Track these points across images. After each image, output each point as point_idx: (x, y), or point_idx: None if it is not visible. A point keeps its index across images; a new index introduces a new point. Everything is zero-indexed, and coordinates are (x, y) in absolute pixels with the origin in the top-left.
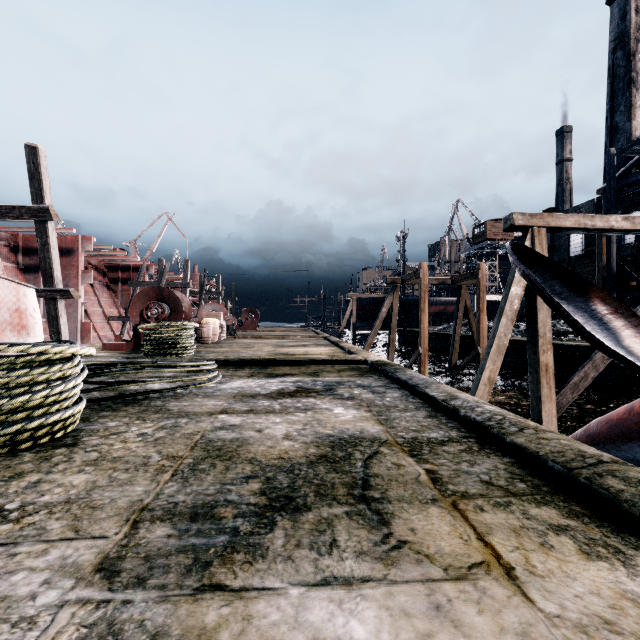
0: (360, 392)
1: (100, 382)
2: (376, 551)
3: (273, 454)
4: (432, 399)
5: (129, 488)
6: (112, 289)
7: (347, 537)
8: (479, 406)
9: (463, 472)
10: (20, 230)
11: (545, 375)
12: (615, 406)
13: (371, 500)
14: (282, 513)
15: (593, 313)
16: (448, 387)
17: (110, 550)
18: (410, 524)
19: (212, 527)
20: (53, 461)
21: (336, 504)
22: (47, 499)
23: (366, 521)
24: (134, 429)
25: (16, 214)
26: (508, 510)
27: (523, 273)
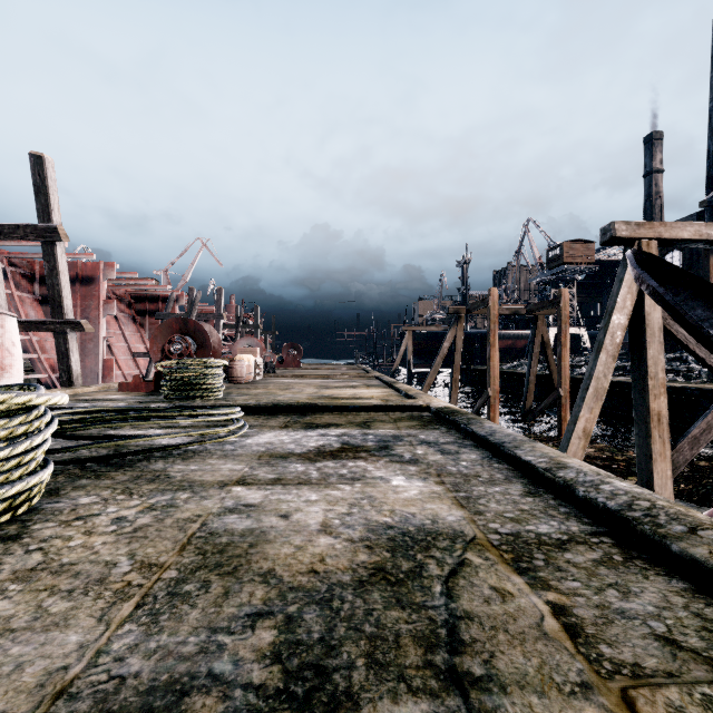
0: (425, 452)
1: (86, 437)
2: None
3: (301, 563)
4: (528, 466)
5: (57, 636)
6: (139, 322)
7: None
8: (605, 482)
9: (615, 612)
10: (36, 256)
11: (657, 426)
12: None
13: (468, 683)
14: None
15: None
16: (547, 448)
17: None
18: None
19: None
20: None
21: (405, 692)
22: None
23: None
24: (111, 510)
25: (20, 234)
26: None
27: (653, 292)
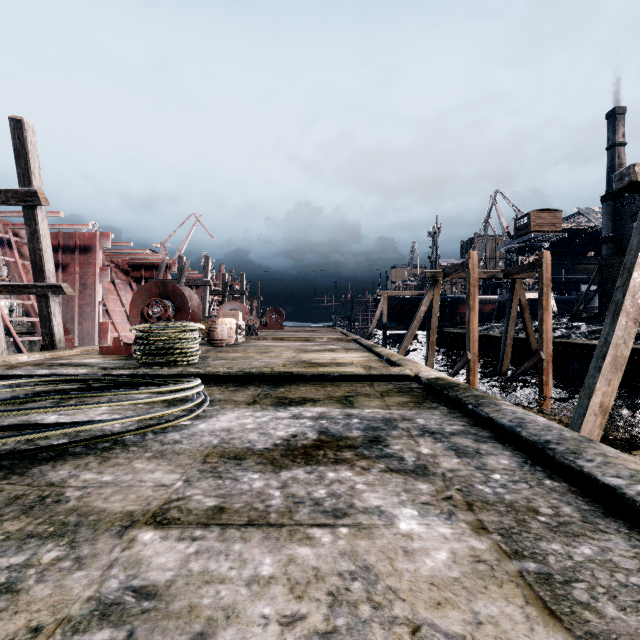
0: (432, 450)
1: None
2: None
3: None
4: (618, 497)
5: None
6: (135, 288)
7: None
8: None
9: None
10: None
11: None
12: None
13: None
14: None
15: None
16: (624, 456)
17: None
18: None
19: None
20: None
21: None
22: None
23: None
24: None
25: (2, 199)
26: None
27: None
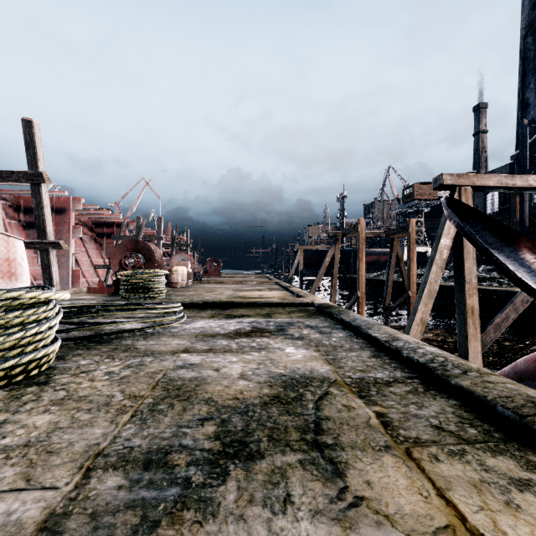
0: (309, 332)
1: (77, 323)
2: (332, 510)
3: (229, 394)
4: (375, 340)
5: (88, 430)
6: (98, 242)
7: (301, 491)
8: (420, 347)
9: (412, 415)
10: (21, 192)
11: (471, 316)
12: (532, 343)
13: (324, 446)
14: (235, 461)
15: (522, 261)
16: (389, 328)
17: (57, 504)
18: (365, 476)
19: (164, 477)
20: (22, 400)
21: (289, 451)
22: (7, 442)
23: (320, 472)
24: (103, 367)
25: (15, 178)
26: (464, 460)
27: (458, 225)
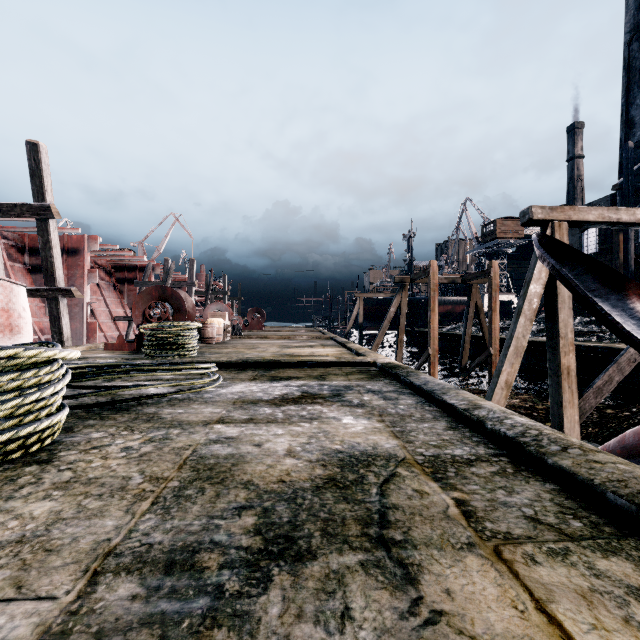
0: (370, 398)
1: (90, 387)
2: (403, 628)
3: (273, 476)
4: (452, 408)
5: (98, 522)
6: (118, 289)
7: (363, 603)
8: (508, 417)
9: (500, 503)
10: (26, 230)
11: (567, 379)
12: (639, 411)
13: (391, 544)
14: (280, 562)
15: (631, 312)
16: (468, 394)
17: (54, 620)
18: (444, 583)
19: (190, 583)
20: (18, 483)
21: (348, 549)
22: None
23: (387, 577)
24: (119, 442)
25: (17, 212)
26: (568, 562)
27: (552, 268)
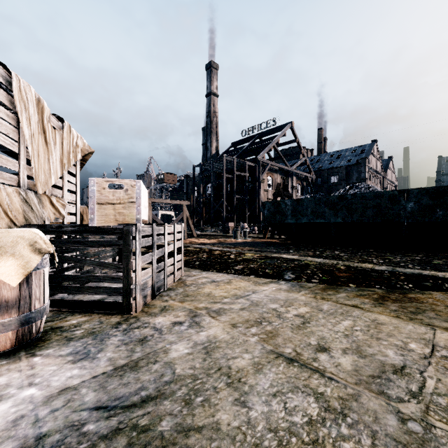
0: None
1: None
2: None
3: None
4: None
5: None
6: None
7: None
8: None
9: None
10: None
11: None
12: None
13: None
14: None
15: None
16: None
17: None
18: None
19: None
20: None
21: None
22: None
23: None
24: None
25: None
26: None
27: None
